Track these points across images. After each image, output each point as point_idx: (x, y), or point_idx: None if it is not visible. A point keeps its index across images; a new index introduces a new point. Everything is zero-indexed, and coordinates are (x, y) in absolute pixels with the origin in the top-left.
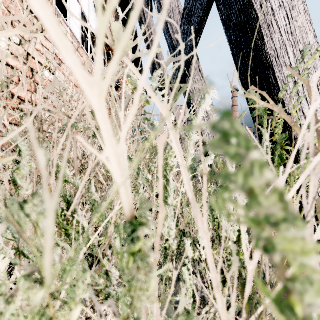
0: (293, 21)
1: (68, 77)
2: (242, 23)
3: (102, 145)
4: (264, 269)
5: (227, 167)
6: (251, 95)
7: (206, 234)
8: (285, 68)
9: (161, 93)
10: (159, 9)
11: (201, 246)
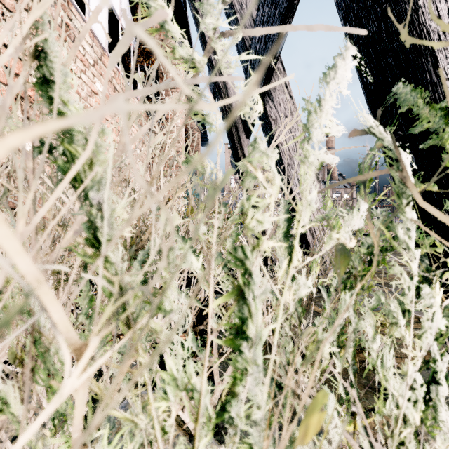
0: None
1: (85, 98)
2: None
3: None
4: None
5: (398, 236)
6: None
7: None
8: None
9: (228, 42)
10: None
11: (334, 443)
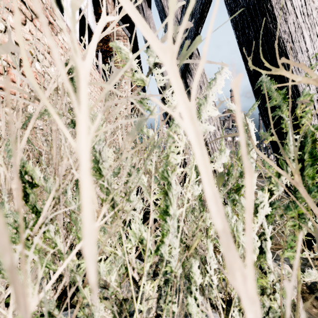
0: (309, 1)
1: None
2: (251, 5)
3: (63, 131)
4: (296, 300)
5: None
6: (280, 70)
7: (251, 302)
8: (300, 54)
9: (160, 70)
10: (158, 2)
11: (212, 268)
